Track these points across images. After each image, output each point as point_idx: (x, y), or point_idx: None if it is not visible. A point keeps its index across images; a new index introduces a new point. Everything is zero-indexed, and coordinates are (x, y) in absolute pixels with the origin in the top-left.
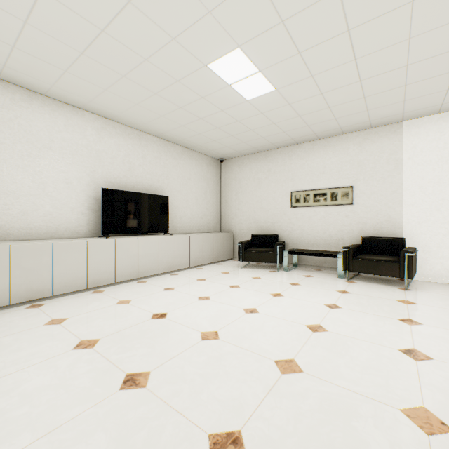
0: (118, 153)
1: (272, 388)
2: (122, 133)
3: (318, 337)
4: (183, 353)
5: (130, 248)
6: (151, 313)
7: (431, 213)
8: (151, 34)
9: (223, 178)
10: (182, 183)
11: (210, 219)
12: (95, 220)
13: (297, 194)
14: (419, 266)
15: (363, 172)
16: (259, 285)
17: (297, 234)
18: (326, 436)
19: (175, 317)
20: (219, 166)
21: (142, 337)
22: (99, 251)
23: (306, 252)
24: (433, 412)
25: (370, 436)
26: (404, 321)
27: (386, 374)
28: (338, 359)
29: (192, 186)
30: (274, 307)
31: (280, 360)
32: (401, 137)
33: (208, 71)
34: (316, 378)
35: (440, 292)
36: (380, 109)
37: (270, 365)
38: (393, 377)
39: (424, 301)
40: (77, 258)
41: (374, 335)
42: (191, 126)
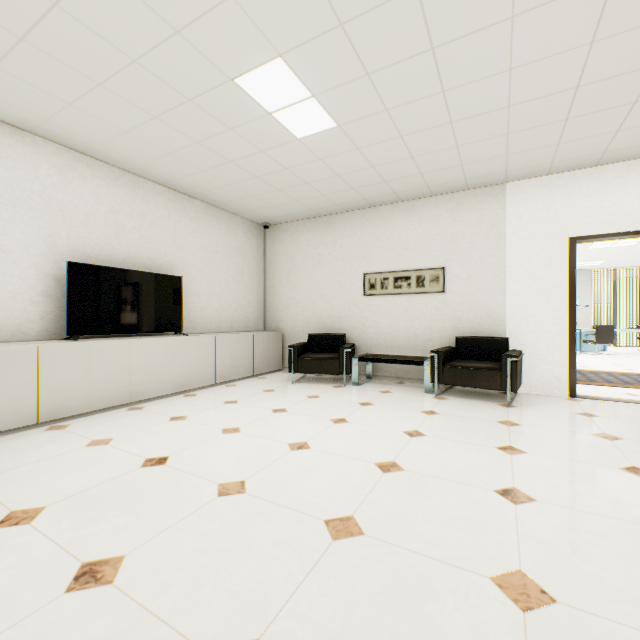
0: (97, 208)
1: (316, 564)
2: (104, 177)
3: (391, 479)
4: (185, 520)
5: (115, 356)
6: (142, 458)
7: (540, 305)
8: (139, 20)
9: (268, 252)
10: (205, 258)
11: (248, 311)
12: (55, 313)
13: (372, 277)
14: (526, 375)
15: (458, 248)
16: (315, 408)
17: (371, 333)
18: (387, 631)
19: (181, 462)
20: (262, 235)
21: (121, 499)
22: (60, 362)
23: (384, 358)
24: (531, 577)
25: (448, 624)
26: (504, 450)
27: (476, 527)
28: (414, 511)
29: (221, 262)
30: (334, 439)
31: (333, 518)
32: (504, 204)
33: (235, 89)
34: (382, 542)
35: (549, 409)
36: (478, 165)
37: (317, 527)
38: (484, 531)
39: (530, 421)
40: (20, 374)
41: (465, 472)
42: (217, 172)
